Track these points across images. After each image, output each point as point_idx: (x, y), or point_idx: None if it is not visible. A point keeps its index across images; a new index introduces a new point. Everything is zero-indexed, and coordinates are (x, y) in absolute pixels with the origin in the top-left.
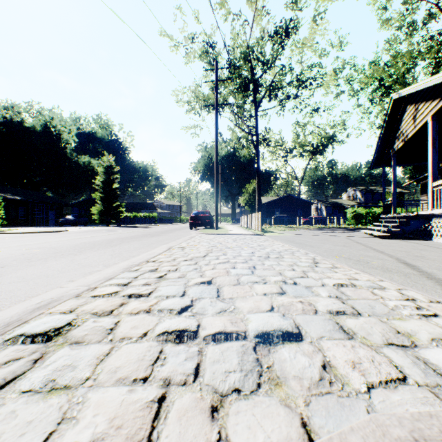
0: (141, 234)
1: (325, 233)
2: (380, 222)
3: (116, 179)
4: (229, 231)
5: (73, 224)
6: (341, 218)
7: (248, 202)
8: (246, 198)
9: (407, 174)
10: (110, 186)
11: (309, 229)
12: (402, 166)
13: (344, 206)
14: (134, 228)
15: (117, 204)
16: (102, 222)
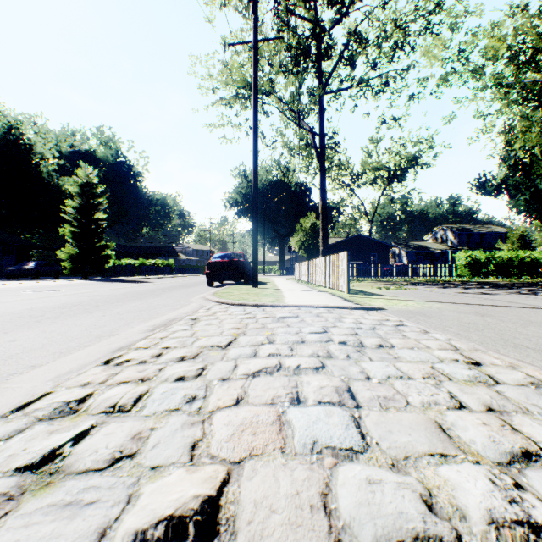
0: (57, 304)
1: (503, 299)
2: (507, 272)
3: (100, 206)
4: (282, 291)
5: (30, 275)
6: (447, 267)
7: (303, 243)
8: (300, 238)
9: (520, 206)
10: (89, 215)
11: (422, 285)
12: (514, 196)
13: (431, 250)
14: (115, 283)
15: (100, 245)
16: (75, 273)
